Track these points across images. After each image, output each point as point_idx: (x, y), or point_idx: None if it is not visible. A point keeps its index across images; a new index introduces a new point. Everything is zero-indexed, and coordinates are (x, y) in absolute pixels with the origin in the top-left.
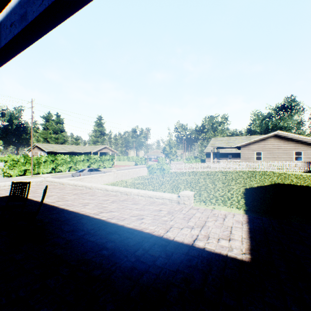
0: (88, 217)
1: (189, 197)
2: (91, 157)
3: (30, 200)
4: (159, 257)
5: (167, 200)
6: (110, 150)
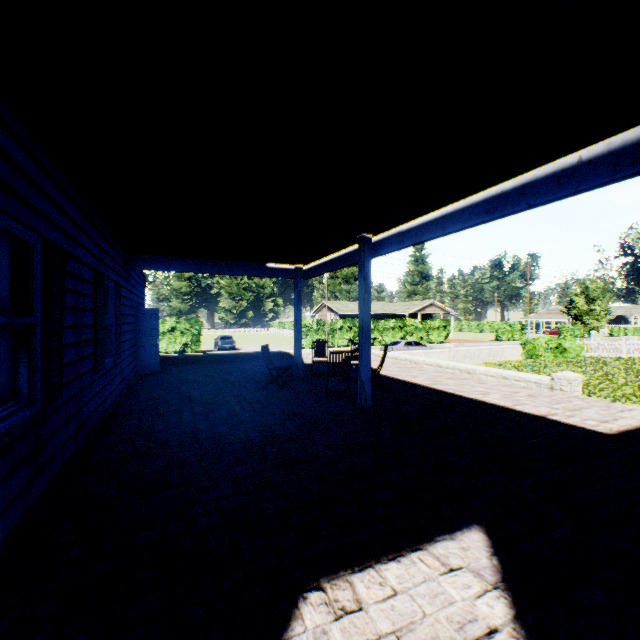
0: (420, 385)
1: (568, 380)
2: (405, 322)
3: (354, 368)
4: (496, 414)
5: (532, 384)
6: (440, 310)
